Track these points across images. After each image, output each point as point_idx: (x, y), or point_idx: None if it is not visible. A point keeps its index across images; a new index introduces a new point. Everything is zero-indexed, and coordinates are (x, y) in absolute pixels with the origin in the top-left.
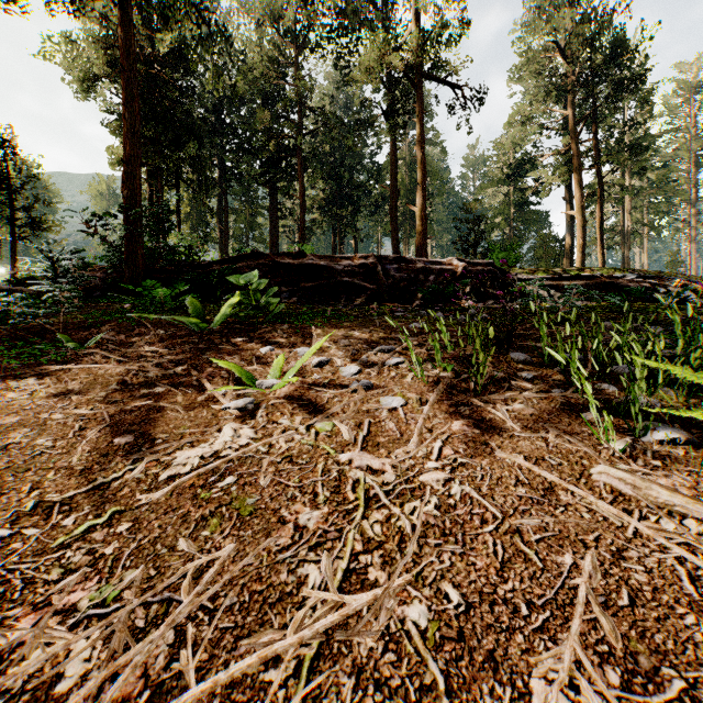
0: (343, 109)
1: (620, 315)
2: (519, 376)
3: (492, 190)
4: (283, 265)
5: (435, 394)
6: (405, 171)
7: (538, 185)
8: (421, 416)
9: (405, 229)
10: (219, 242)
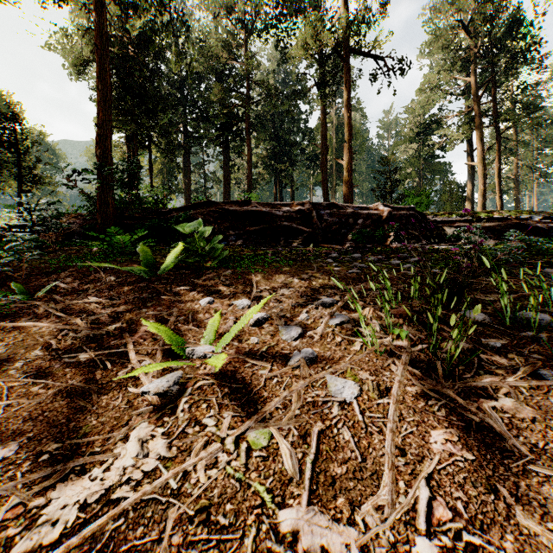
0: (282, 83)
1: (550, 259)
2: (484, 344)
3: (404, 146)
4: (231, 211)
5: (397, 382)
6: (333, 133)
7: (444, 141)
8: (387, 426)
9: (333, 179)
10: (184, 192)
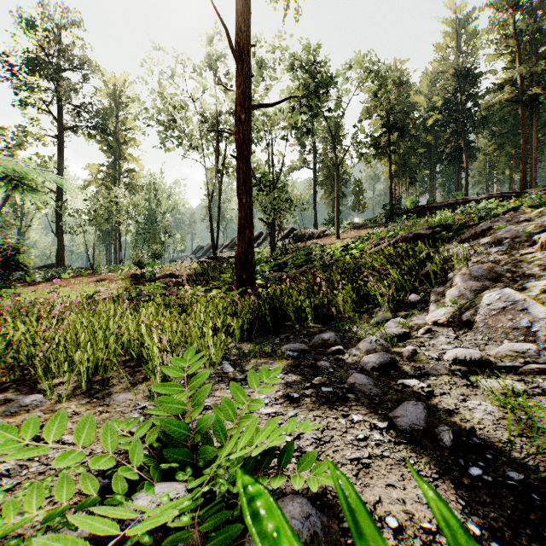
0: None
1: None
2: None
3: None
4: (426, 207)
5: None
6: None
7: None
8: None
9: None
10: (430, 192)
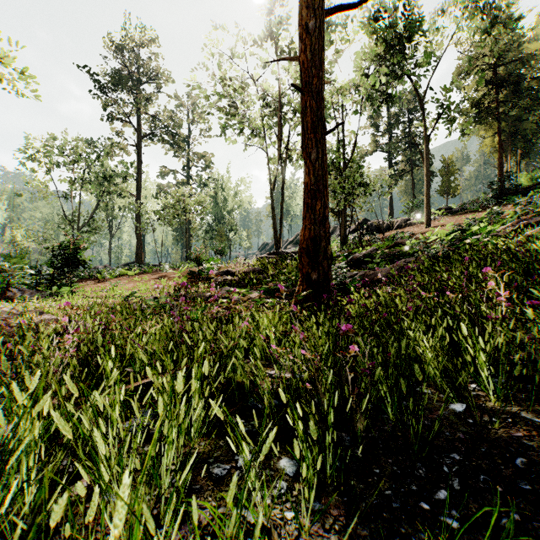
0: None
1: None
2: None
3: None
4: None
5: None
6: None
7: None
8: None
9: None
10: None
